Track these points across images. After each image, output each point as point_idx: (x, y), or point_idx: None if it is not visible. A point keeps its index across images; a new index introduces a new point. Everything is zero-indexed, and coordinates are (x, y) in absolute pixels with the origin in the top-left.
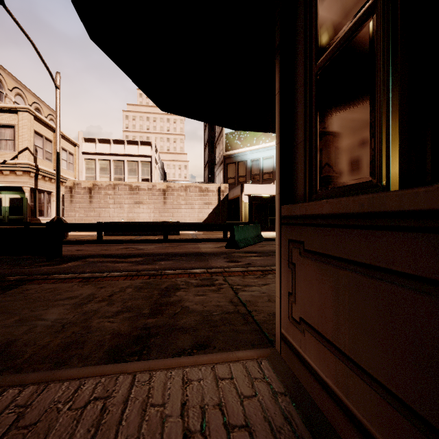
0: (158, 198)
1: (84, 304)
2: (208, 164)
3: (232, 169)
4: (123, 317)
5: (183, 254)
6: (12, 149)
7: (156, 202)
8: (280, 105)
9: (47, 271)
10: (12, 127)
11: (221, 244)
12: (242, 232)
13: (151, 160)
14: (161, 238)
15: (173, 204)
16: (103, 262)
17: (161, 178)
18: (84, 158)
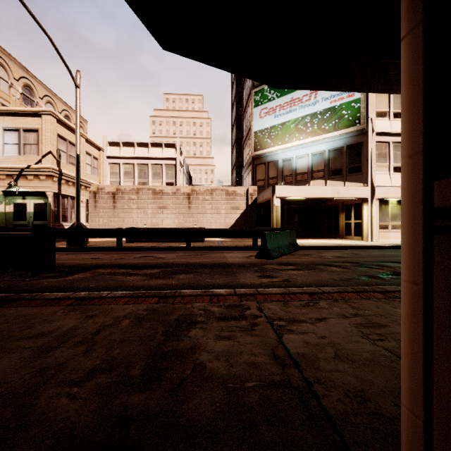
0: (183, 203)
1: (51, 350)
2: (235, 166)
3: (261, 170)
4: (96, 384)
5: (206, 265)
6: (36, 154)
7: (180, 206)
8: None
9: (46, 286)
10: (36, 131)
11: (250, 253)
12: (275, 239)
13: (175, 163)
14: (184, 245)
15: (198, 209)
16: (114, 274)
17: (186, 182)
18: (108, 162)
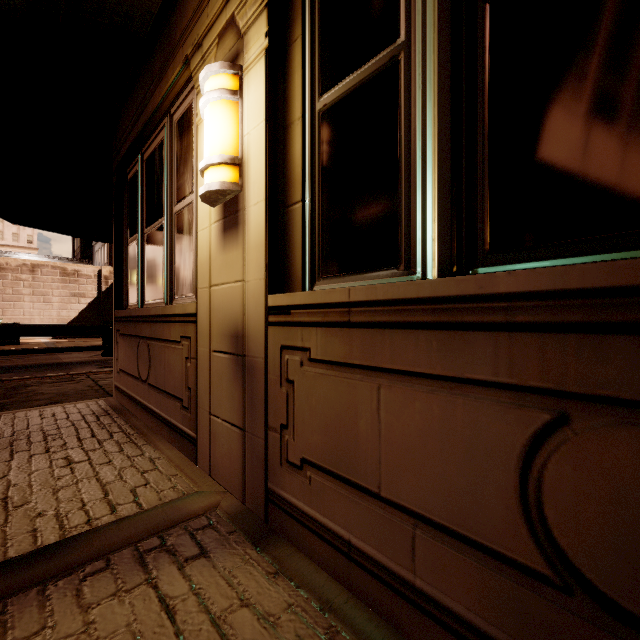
0: None
1: None
2: None
3: None
4: None
5: (31, 365)
6: None
7: None
8: (115, 251)
9: None
10: None
11: (97, 353)
12: None
13: None
14: None
15: (4, 294)
16: None
17: None
18: None
